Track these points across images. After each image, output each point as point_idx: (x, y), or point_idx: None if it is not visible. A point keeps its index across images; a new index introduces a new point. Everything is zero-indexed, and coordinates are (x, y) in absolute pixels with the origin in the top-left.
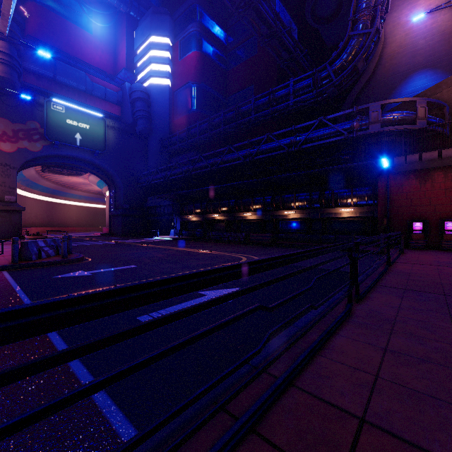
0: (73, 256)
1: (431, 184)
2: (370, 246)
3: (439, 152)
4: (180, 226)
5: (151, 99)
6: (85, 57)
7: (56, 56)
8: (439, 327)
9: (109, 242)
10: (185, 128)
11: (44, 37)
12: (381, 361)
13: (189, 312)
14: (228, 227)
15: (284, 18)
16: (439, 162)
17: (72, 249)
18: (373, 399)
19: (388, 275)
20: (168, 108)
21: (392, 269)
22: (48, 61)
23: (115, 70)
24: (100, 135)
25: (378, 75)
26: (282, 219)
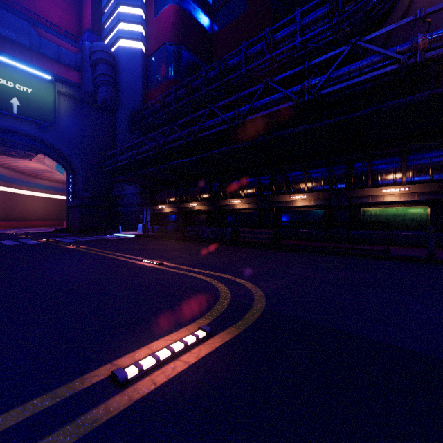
0: None
1: None
2: None
3: None
4: (150, 219)
5: (119, 65)
6: (40, 15)
7: None
8: None
9: (33, 241)
10: (158, 97)
11: None
12: None
13: None
14: (210, 219)
15: None
16: None
17: None
18: None
19: None
20: (140, 76)
21: None
22: None
23: (80, 35)
24: (48, 103)
25: (416, 9)
26: (285, 207)
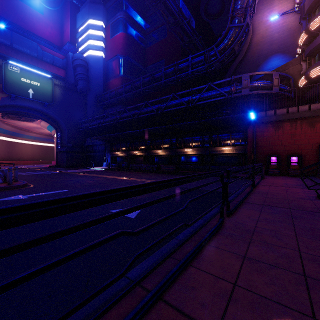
0: (18, 183)
1: (282, 131)
2: (239, 173)
3: (287, 109)
4: (110, 160)
5: (89, 66)
6: (38, 32)
7: (13, 29)
8: (286, 235)
9: (54, 172)
10: (114, 88)
11: (4, 13)
12: (240, 268)
13: (0, 254)
14: (145, 160)
15: (185, 13)
16: (287, 116)
17: (21, 177)
18: (229, 309)
19: (252, 194)
20: (102, 73)
21: (255, 190)
22: (6, 32)
23: (61, 43)
24: (49, 91)
25: (248, 56)
26: (183, 154)
